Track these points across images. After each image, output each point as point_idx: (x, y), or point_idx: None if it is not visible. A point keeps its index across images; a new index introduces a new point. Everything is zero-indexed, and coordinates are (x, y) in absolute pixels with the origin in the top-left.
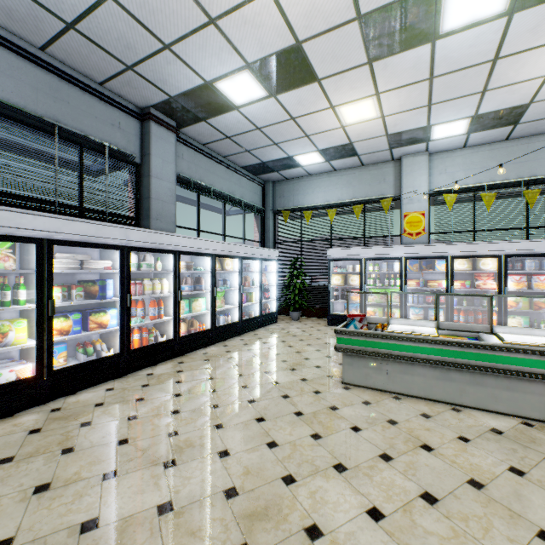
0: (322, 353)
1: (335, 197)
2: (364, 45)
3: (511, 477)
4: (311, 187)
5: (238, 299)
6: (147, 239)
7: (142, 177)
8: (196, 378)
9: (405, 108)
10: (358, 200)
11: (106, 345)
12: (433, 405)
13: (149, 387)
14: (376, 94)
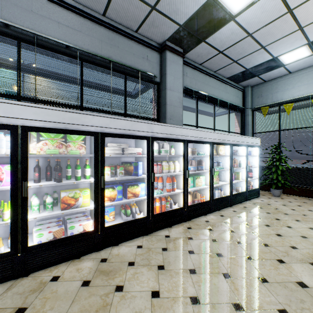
0: None
1: None
2: None
3: None
4: (291, 83)
5: (228, 177)
6: (165, 131)
7: (161, 91)
8: (205, 251)
9: None
10: None
11: (138, 207)
12: None
13: (167, 251)
14: None
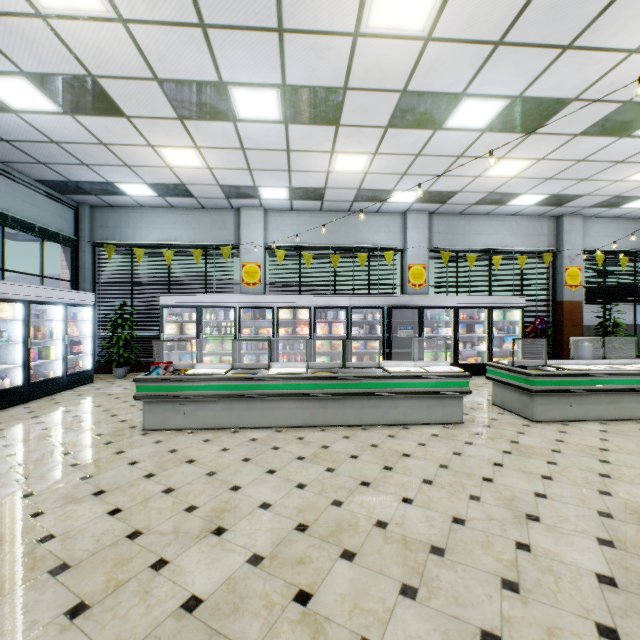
0: (136, 408)
1: (173, 237)
2: (170, 103)
3: (240, 463)
4: (144, 221)
5: (22, 356)
6: None
7: None
8: None
9: (229, 166)
10: (200, 244)
11: None
12: (219, 432)
13: None
14: (197, 147)
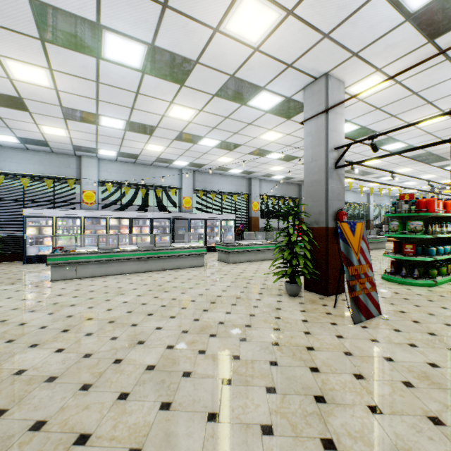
0: (30, 275)
1: (28, 170)
2: (63, 113)
3: (116, 283)
4: (3, 156)
5: None
6: None
7: None
8: None
9: (84, 139)
10: (50, 176)
11: None
12: (96, 278)
13: None
14: (68, 129)
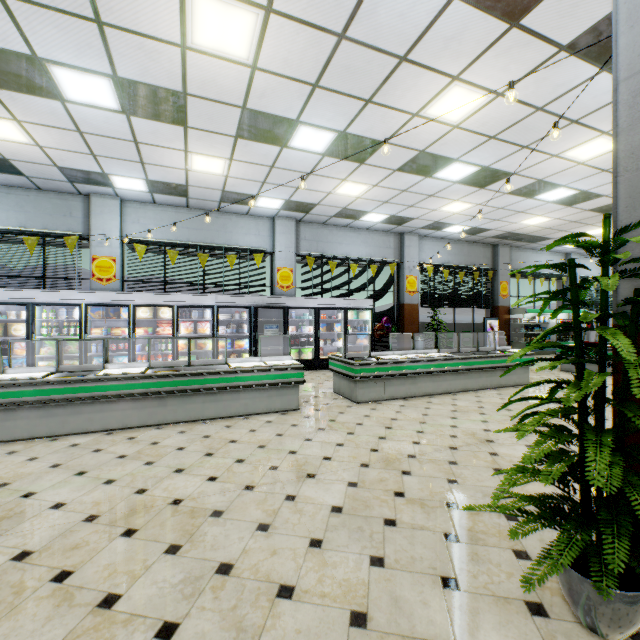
0: None
1: None
2: None
3: (46, 470)
4: None
5: None
6: None
7: None
8: None
9: (66, 148)
10: (35, 231)
11: None
12: (33, 442)
13: None
14: (16, 120)
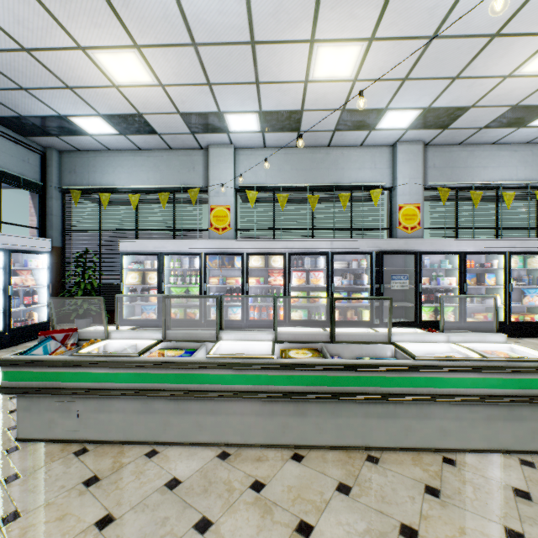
0: None
1: (140, 181)
2: None
3: None
4: (111, 165)
5: None
6: None
7: None
8: None
9: (184, 80)
10: (167, 187)
11: None
12: (126, 453)
13: None
14: (136, 46)
